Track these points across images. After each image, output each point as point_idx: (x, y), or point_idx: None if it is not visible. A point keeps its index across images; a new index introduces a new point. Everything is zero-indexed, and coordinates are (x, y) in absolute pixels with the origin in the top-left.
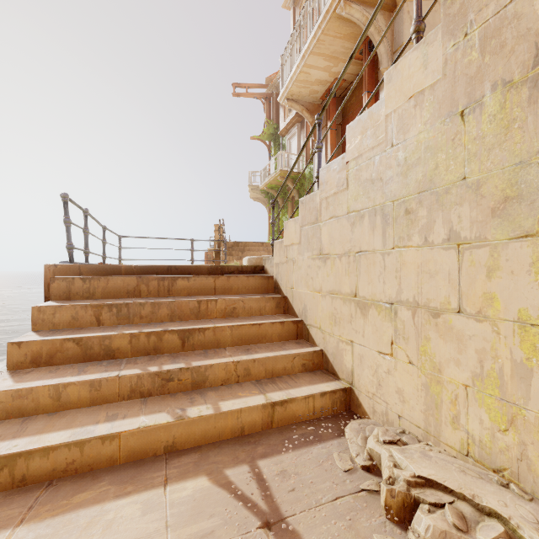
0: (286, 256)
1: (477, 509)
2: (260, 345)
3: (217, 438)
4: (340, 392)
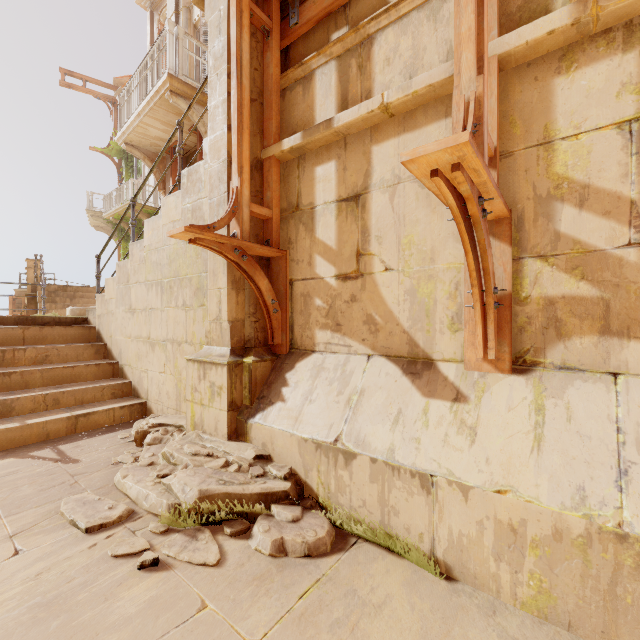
0: (107, 309)
1: (176, 427)
2: (74, 384)
3: (24, 443)
4: (138, 405)
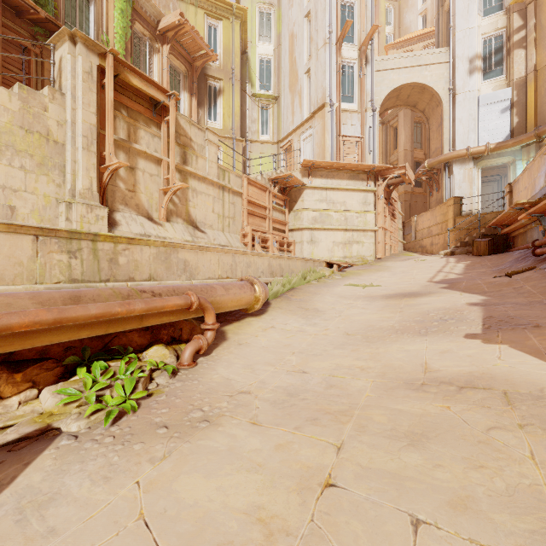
0: None
1: None
2: None
3: None
4: None
